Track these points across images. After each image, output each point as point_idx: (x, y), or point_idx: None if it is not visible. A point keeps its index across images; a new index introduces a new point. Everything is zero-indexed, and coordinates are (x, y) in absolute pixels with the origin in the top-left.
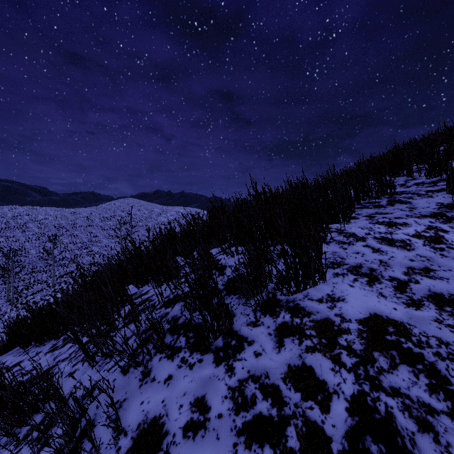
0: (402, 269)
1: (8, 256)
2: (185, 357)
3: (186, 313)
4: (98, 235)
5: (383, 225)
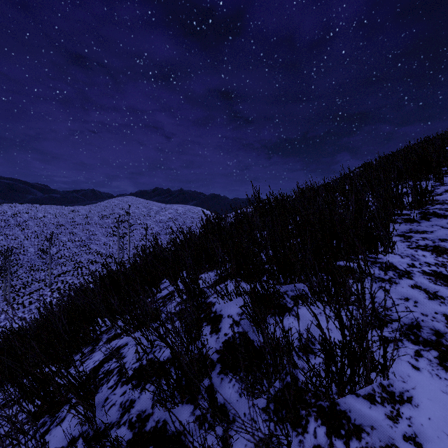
0: None
1: (4, 255)
2: None
3: (159, 408)
4: (97, 233)
5: (428, 251)
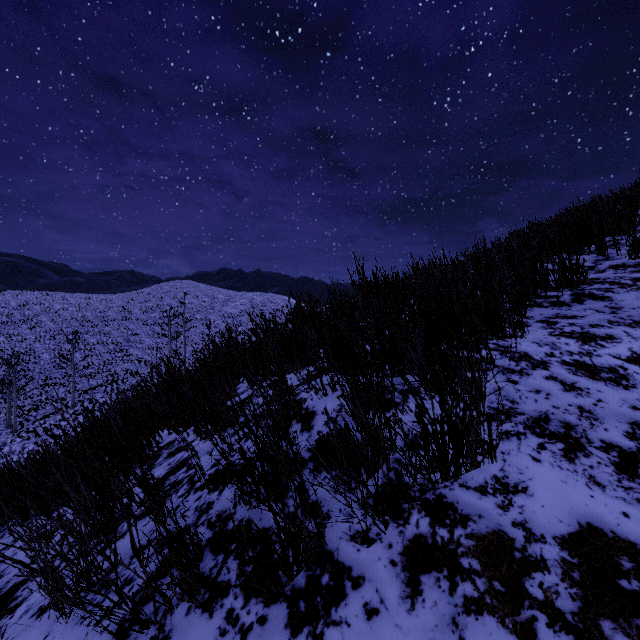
0: (622, 425)
1: (8, 363)
2: (234, 610)
3: (242, 508)
4: (139, 333)
5: (573, 338)
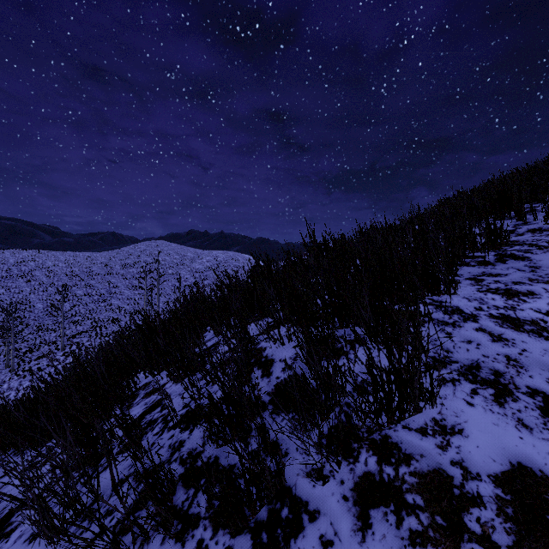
0: (545, 373)
1: (7, 312)
2: (204, 540)
3: (210, 446)
4: (119, 286)
5: (499, 294)
